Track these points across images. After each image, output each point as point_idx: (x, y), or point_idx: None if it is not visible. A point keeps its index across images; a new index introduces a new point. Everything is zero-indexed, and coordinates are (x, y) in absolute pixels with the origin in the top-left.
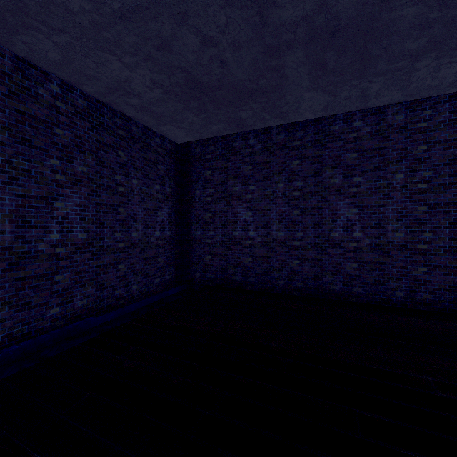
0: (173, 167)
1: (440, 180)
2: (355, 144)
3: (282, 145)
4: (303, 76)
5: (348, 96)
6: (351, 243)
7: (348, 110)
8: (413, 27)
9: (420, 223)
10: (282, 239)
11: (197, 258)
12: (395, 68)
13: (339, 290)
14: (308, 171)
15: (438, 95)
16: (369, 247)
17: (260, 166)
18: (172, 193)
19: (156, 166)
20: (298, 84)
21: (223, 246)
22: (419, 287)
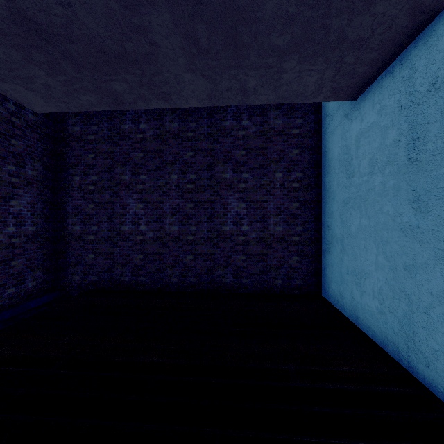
0: (39, 145)
1: (308, 180)
2: (244, 142)
3: (175, 134)
4: (177, 50)
5: (229, 87)
6: (240, 236)
7: (231, 103)
8: (276, 18)
9: (294, 217)
10: (175, 234)
11: (76, 257)
12: (267, 64)
13: (230, 282)
14: (201, 164)
15: (307, 107)
16: (255, 240)
17: (153, 154)
18: (38, 177)
19: (8, 139)
20: (173, 59)
21: (110, 243)
22: (293, 274)
